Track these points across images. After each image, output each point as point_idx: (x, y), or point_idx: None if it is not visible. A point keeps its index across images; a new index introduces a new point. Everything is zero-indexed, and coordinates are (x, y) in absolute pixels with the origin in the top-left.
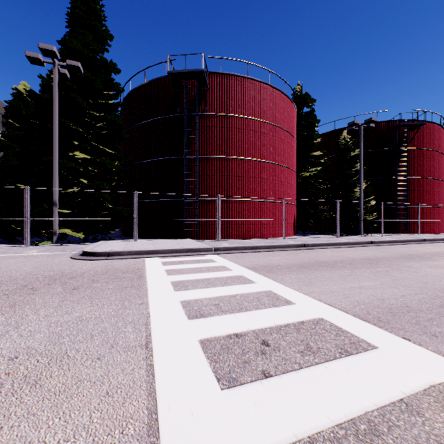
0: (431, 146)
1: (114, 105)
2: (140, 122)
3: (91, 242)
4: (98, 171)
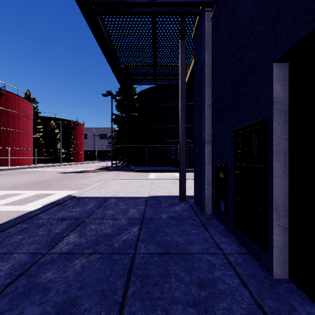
0: (81, 131)
1: None
2: None
3: None
4: None
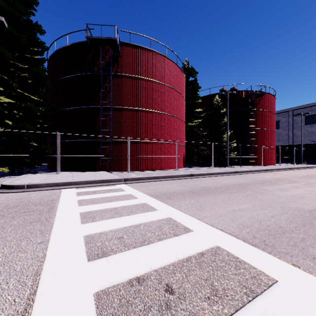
0: (269, 108)
1: (39, 60)
2: (63, 76)
3: (17, 175)
4: (23, 114)
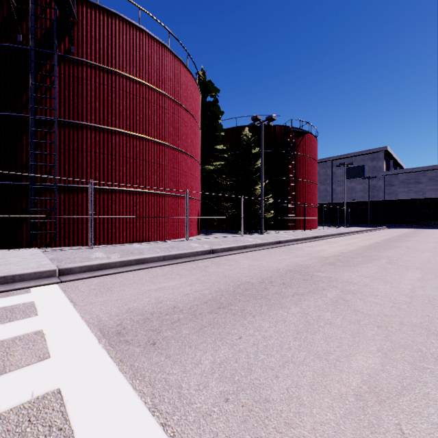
0: (311, 153)
1: None
2: None
3: None
4: None
